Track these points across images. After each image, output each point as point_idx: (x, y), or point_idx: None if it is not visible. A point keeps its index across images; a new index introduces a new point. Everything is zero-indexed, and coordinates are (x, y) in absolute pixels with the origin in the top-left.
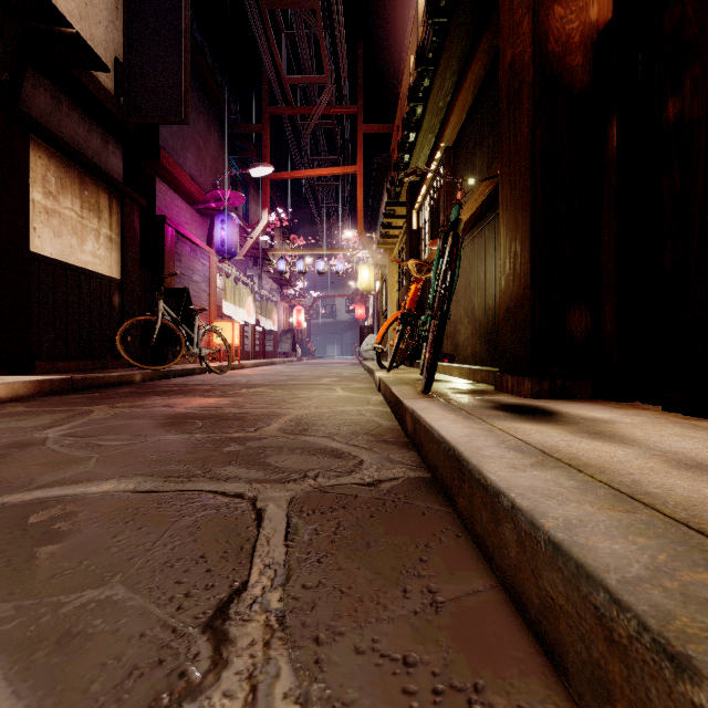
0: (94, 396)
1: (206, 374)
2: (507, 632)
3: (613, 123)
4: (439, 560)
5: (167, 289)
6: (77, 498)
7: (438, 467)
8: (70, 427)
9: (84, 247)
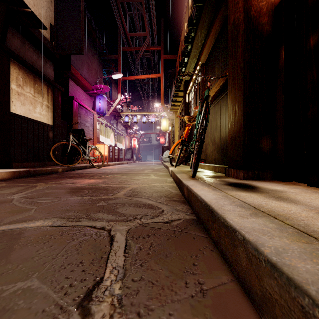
0: (39, 178)
1: (92, 168)
2: (242, 309)
3: (282, 49)
4: (203, 264)
5: (74, 129)
6: (22, 229)
7: (200, 214)
8: (25, 193)
9: (35, 110)
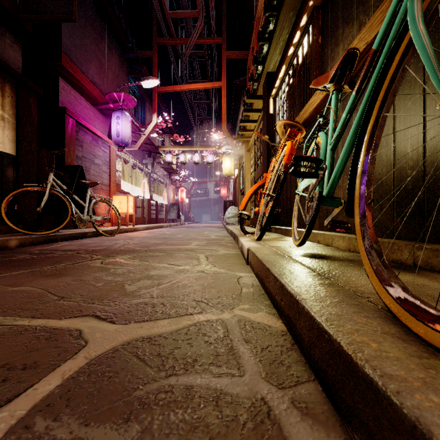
0: None
1: (98, 237)
2: None
3: None
4: None
5: (64, 166)
6: None
7: None
8: None
9: None
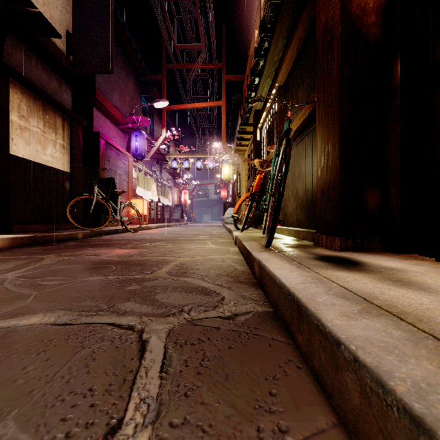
0: (49, 248)
1: (125, 233)
2: None
3: (397, 61)
4: (286, 393)
5: (100, 178)
6: (9, 330)
7: (279, 305)
8: (25, 271)
9: (46, 151)
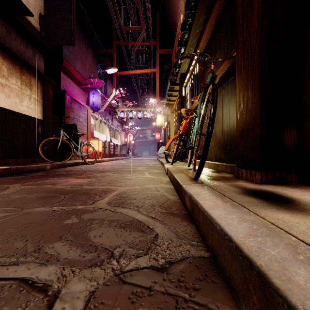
0: (19, 178)
1: (84, 165)
2: None
3: None
4: None
5: (66, 124)
6: None
7: (221, 256)
8: None
9: (23, 103)
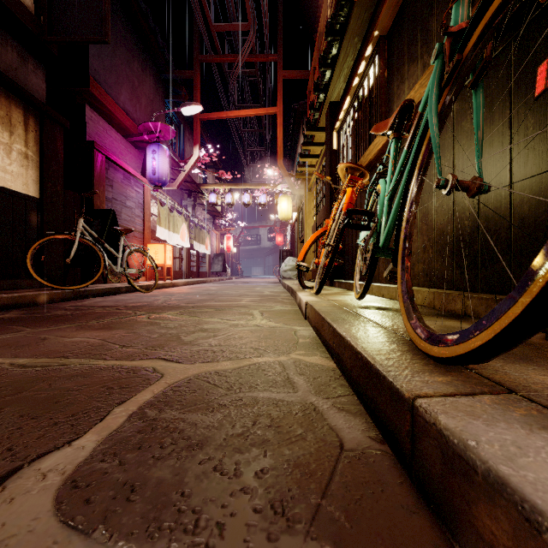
0: None
1: (132, 293)
2: None
3: None
4: None
5: (93, 210)
6: None
7: None
8: None
9: None
